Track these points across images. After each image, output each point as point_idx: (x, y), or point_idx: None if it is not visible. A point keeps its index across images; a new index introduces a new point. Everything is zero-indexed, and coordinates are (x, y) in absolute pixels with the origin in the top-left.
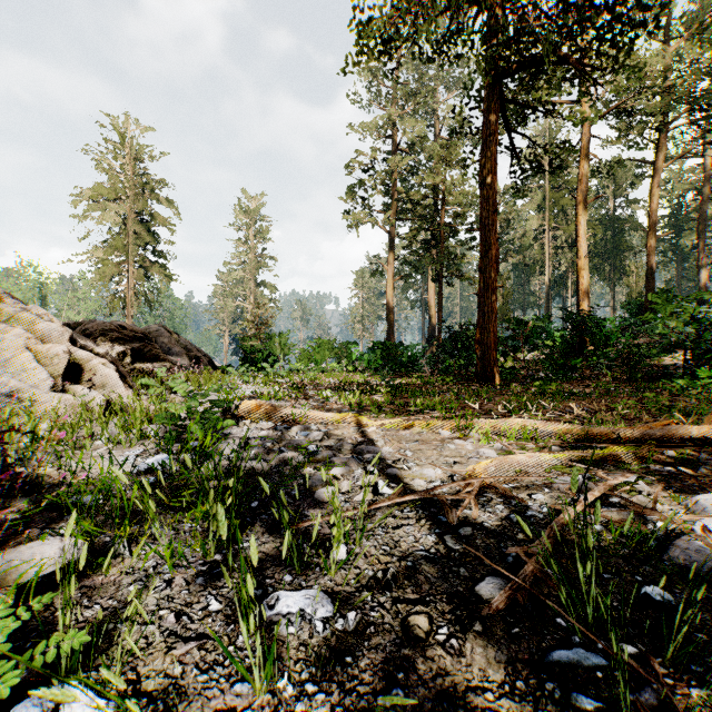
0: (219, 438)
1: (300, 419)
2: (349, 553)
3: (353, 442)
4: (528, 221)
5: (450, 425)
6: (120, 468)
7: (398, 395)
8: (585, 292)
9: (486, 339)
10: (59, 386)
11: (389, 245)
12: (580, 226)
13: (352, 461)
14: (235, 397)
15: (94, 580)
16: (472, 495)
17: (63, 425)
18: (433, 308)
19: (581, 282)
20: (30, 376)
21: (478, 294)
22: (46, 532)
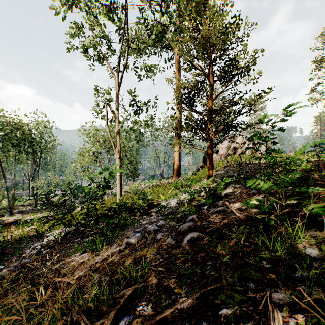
0: None
1: None
2: None
3: None
4: None
5: None
6: None
7: None
8: None
9: None
10: None
11: None
12: None
13: None
14: None
15: None
16: None
17: None
18: None
19: None
20: None
21: None
22: None
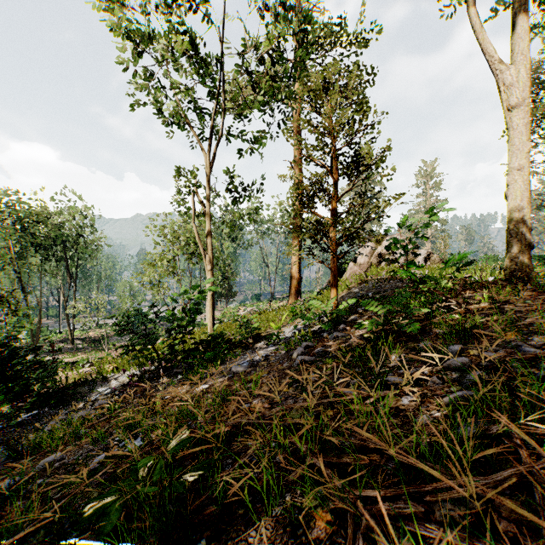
0: None
1: None
2: None
3: None
4: None
5: None
6: None
7: None
8: None
9: None
10: None
11: None
12: None
13: None
14: None
15: None
16: None
17: None
18: None
19: None
20: None
21: None
22: None
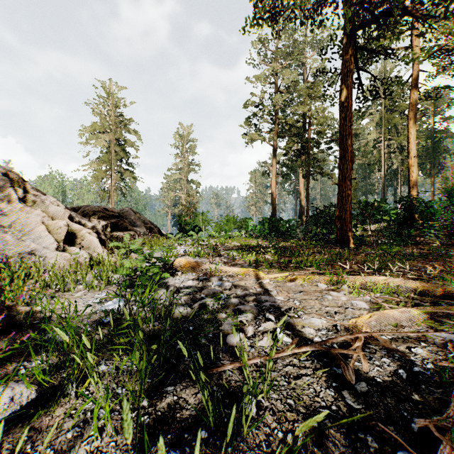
0: (159, 285)
1: (215, 272)
2: (258, 407)
3: (253, 291)
4: (370, 135)
5: (325, 279)
6: (81, 314)
7: (282, 255)
8: (414, 182)
9: (344, 216)
10: (61, 247)
11: (273, 154)
12: (410, 135)
13: (254, 308)
14: (172, 255)
15: (42, 420)
16: (359, 348)
17: (57, 275)
18: (302, 195)
19: (411, 175)
20: (43, 241)
21: (338, 184)
22: (22, 365)
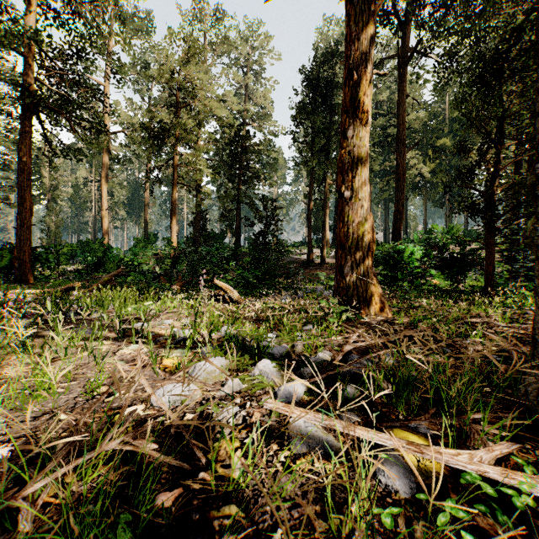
0: None
1: None
2: None
3: None
4: (79, 171)
5: None
6: None
7: None
8: (106, 230)
9: (23, 256)
10: None
11: None
12: (103, 191)
13: None
14: None
15: None
16: None
17: None
18: None
19: (104, 224)
20: None
21: (17, 228)
22: None
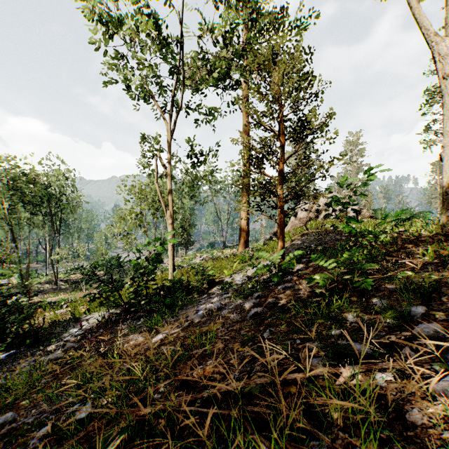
0: None
1: None
2: None
3: None
4: None
5: None
6: None
7: None
8: None
9: None
10: None
11: None
12: None
13: None
14: None
15: None
16: None
17: None
18: None
19: None
20: None
21: None
22: None
